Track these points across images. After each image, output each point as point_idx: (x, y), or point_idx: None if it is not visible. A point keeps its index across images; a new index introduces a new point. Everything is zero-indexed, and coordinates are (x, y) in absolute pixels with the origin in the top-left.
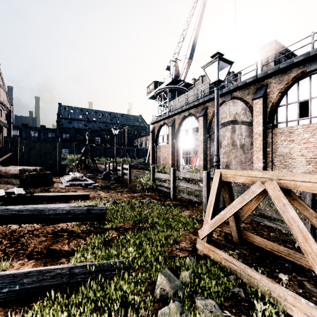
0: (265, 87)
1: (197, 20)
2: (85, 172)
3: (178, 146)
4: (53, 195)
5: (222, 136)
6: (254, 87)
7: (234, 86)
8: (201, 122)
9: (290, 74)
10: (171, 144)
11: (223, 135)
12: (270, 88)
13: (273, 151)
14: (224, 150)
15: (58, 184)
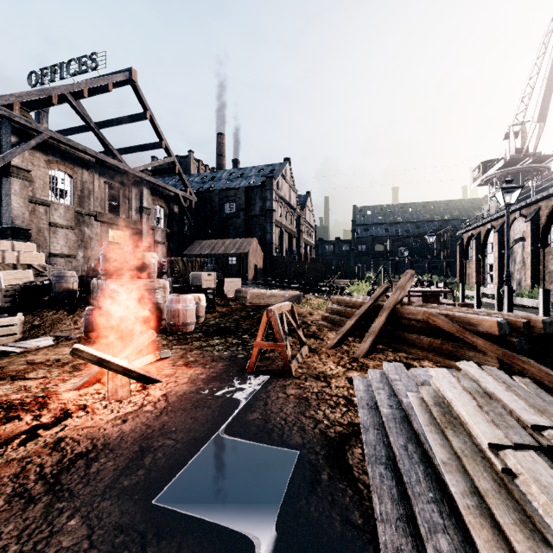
0: (536, 210)
1: (549, 63)
2: None
3: (484, 261)
4: None
5: (516, 252)
6: (533, 208)
7: (514, 208)
8: (495, 238)
9: (551, 201)
10: (474, 260)
11: (516, 252)
12: (541, 211)
13: (545, 269)
14: (517, 267)
15: None
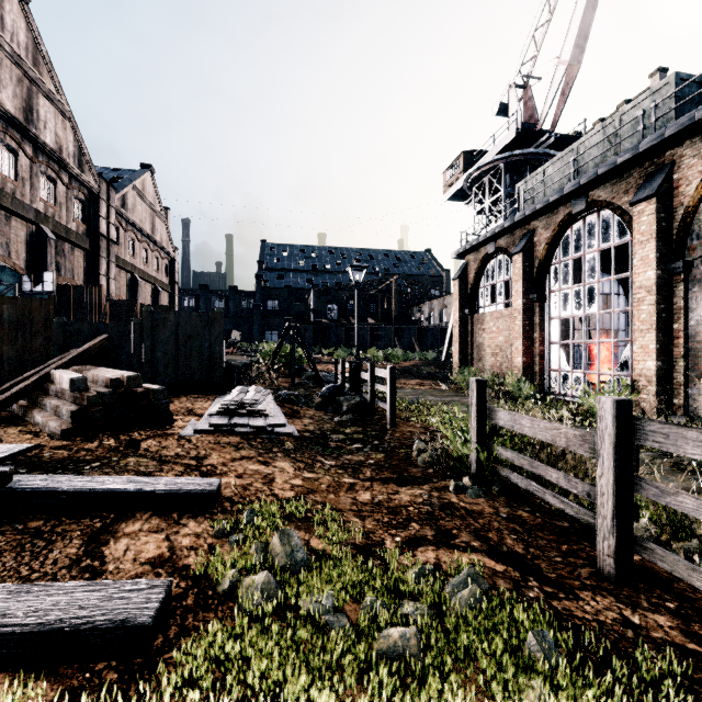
0: None
1: None
2: (288, 383)
3: (543, 312)
4: (74, 491)
5: None
6: None
7: None
8: (646, 219)
9: None
10: (520, 307)
11: None
12: None
13: None
14: None
15: (188, 421)
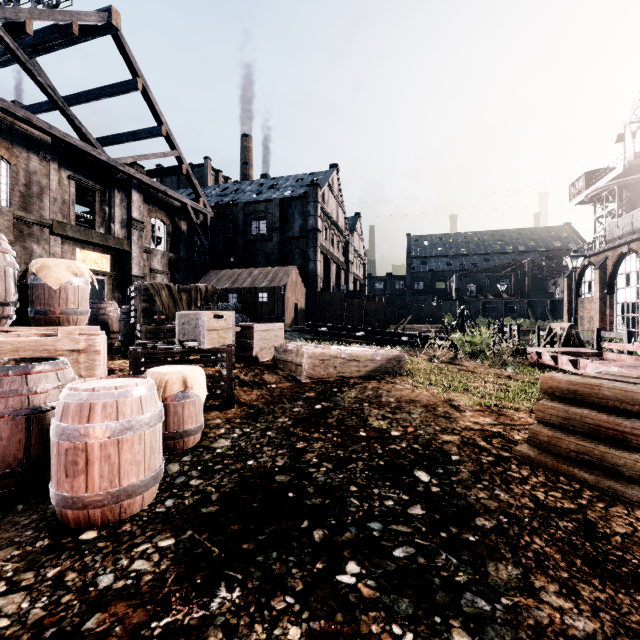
0: None
1: None
2: None
3: (612, 299)
4: None
5: None
6: None
7: None
8: None
9: None
10: (597, 297)
11: None
12: None
13: None
14: None
15: None
